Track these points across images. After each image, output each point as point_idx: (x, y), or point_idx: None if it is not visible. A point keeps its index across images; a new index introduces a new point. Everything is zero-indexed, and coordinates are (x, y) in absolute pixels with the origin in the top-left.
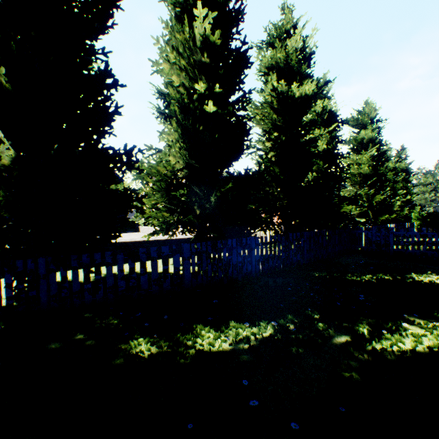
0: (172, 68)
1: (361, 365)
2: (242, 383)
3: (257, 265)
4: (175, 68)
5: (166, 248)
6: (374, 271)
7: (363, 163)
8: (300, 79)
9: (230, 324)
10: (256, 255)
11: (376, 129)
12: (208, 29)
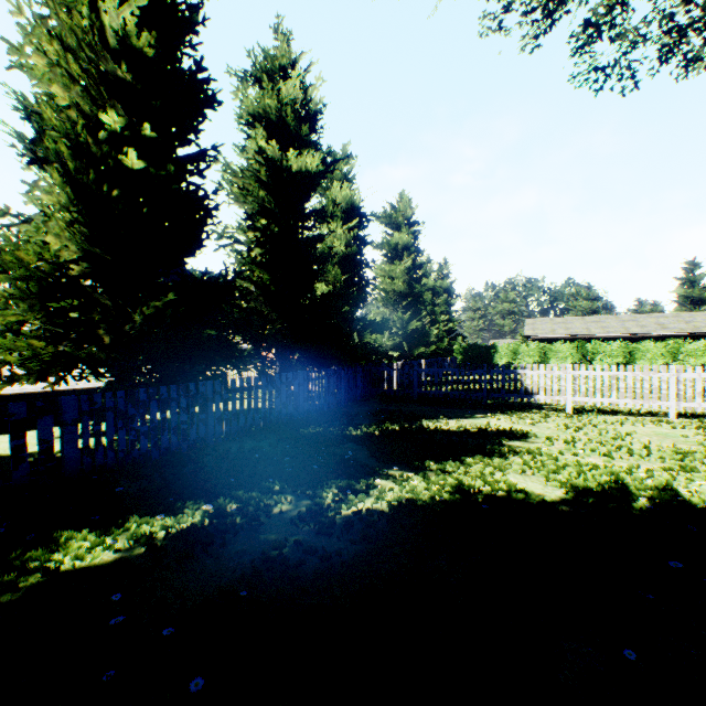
0: (52, 71)
1: (302, 538)
2: (113, 601)
3: (218, 425)
4: (59, 73)
5: (20, 407)
6: (384, 421)
7: (397, 277)
8: (302, 145)
9: (130, 521)
10: (217, 409)
11: (413, 233)
12: (132, 24)
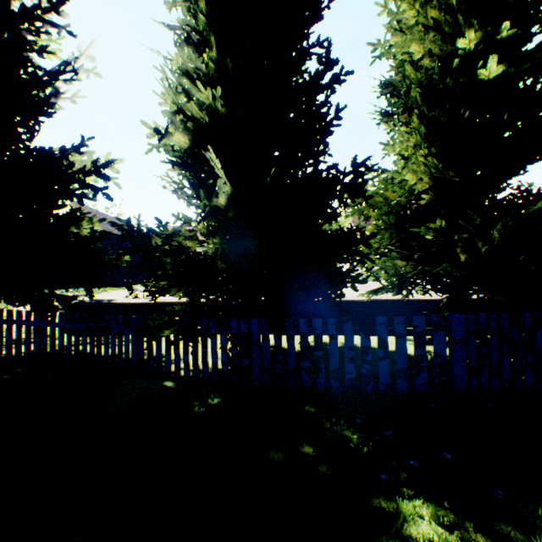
0: (411, 33)
1: None
2: None
3: None
4: (415, 32)
5: (420, 320)
6: None
7: None
8: None
9: None
10: None
11: None
12: None
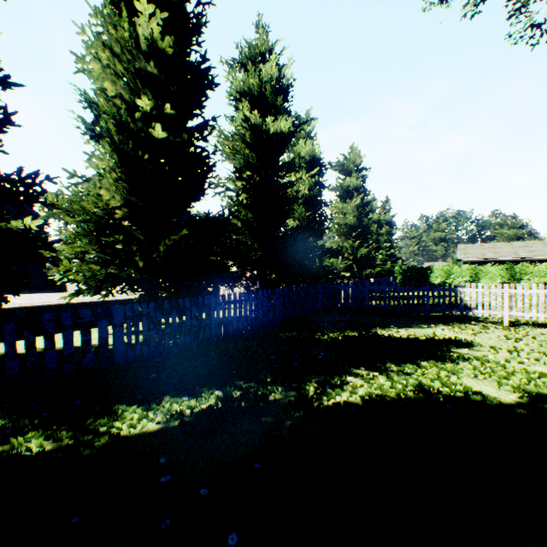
0: (104, 71)
1: (294, 422)
2: (160, 462)
3: (218, 329)
4: (109, 73)
5: (87, 312)
6: (344, 328)
7: (348, 213)
8: (277, 112)
9: (164, 400)
10: (217, 317)
11: (361, 177)
12: (157, 32)
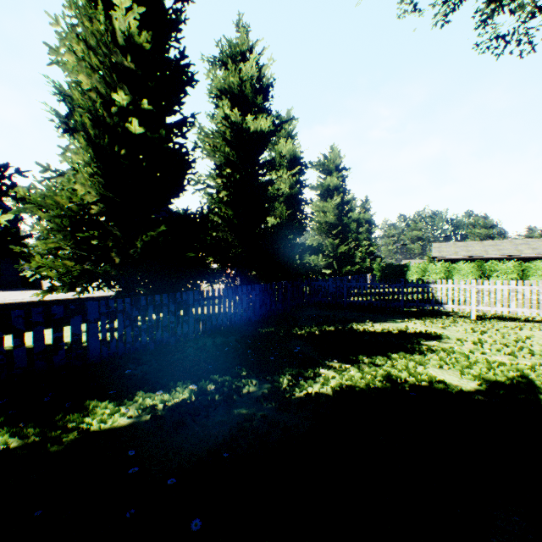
0: (79, 64)
1: (266, 413)
2: (129, 455)
3: (197, 325)
4: (84, 66)
5: (59, 309)
6: (322, 323)
7: (329, 211)
8: (257, 111)
9: (138, 395)
10: (196, 313)
11: (341, 177)
12: (135, 26)
